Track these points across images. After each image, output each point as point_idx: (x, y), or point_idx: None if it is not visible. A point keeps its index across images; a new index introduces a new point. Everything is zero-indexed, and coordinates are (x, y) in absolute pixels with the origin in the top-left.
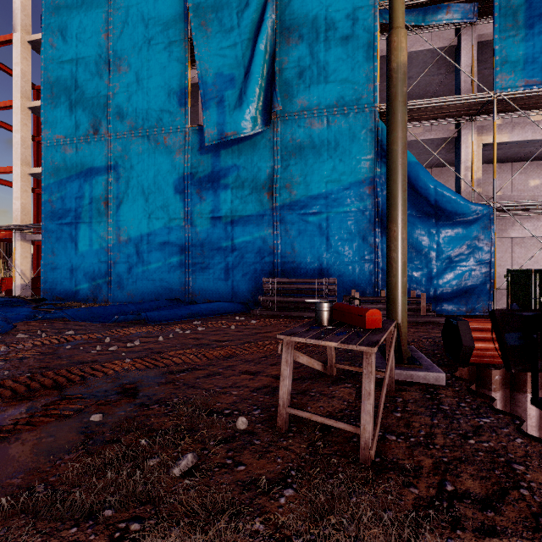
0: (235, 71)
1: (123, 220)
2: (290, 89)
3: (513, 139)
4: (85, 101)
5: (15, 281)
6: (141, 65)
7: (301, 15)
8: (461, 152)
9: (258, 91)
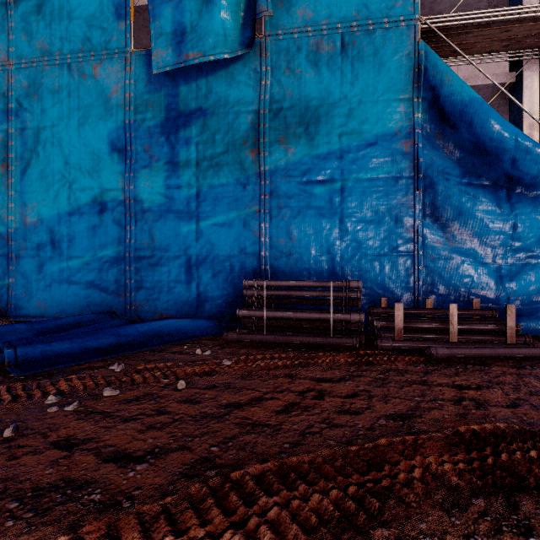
0: None
1: (30, 192)
2: None
3: None
4: None
5: None
6: None
7: None
8: (524, 103)
9: None
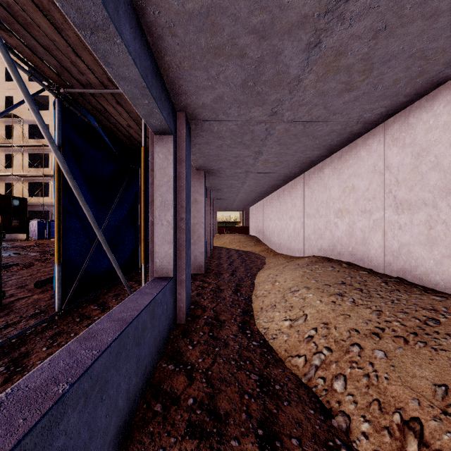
0: None
1: None
2: None
3: None
4: None
5: None
6: None
7: None
8: None
9: None
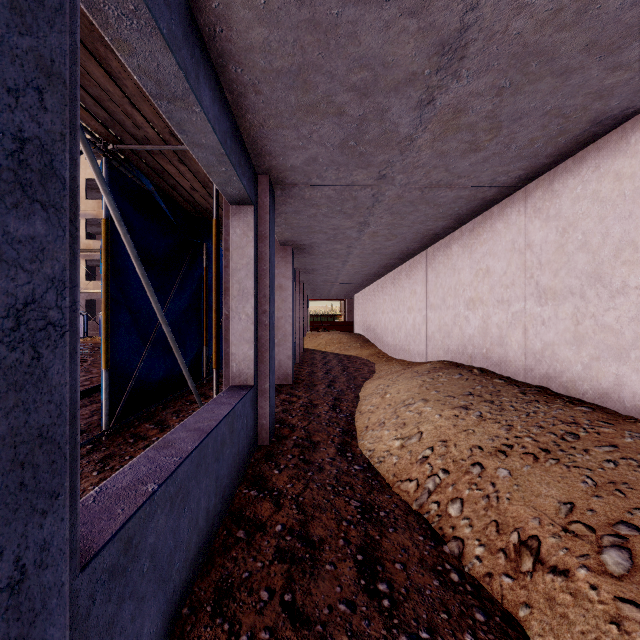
0: None
1: None
2: None
3: None
4: None
5: None
6: None
7: None
8: None
9: None
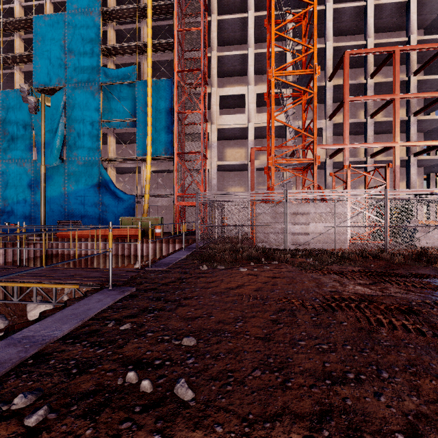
0: (50, 140)
1: (6, 197)
2: (71, 149)
3: (159, 169)
4: None
5: None
6: (14, 133)
7: (75, 121)
8: (141, 173)
9: (58, 149)
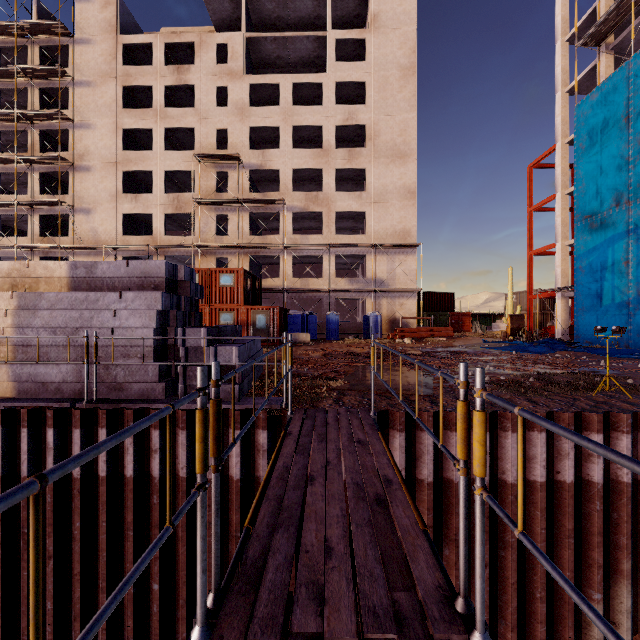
0: None
1: None
2: None
3: None
4: (608, 181)
5: (557, 328)
6: None
7: None
8: None
9: None
